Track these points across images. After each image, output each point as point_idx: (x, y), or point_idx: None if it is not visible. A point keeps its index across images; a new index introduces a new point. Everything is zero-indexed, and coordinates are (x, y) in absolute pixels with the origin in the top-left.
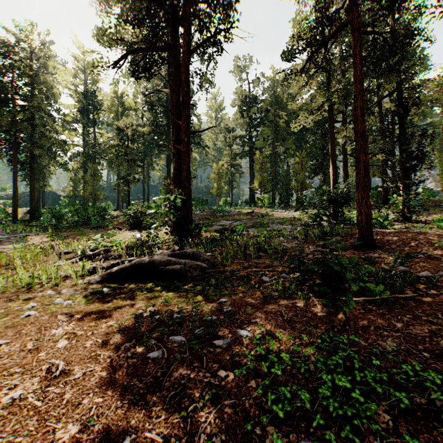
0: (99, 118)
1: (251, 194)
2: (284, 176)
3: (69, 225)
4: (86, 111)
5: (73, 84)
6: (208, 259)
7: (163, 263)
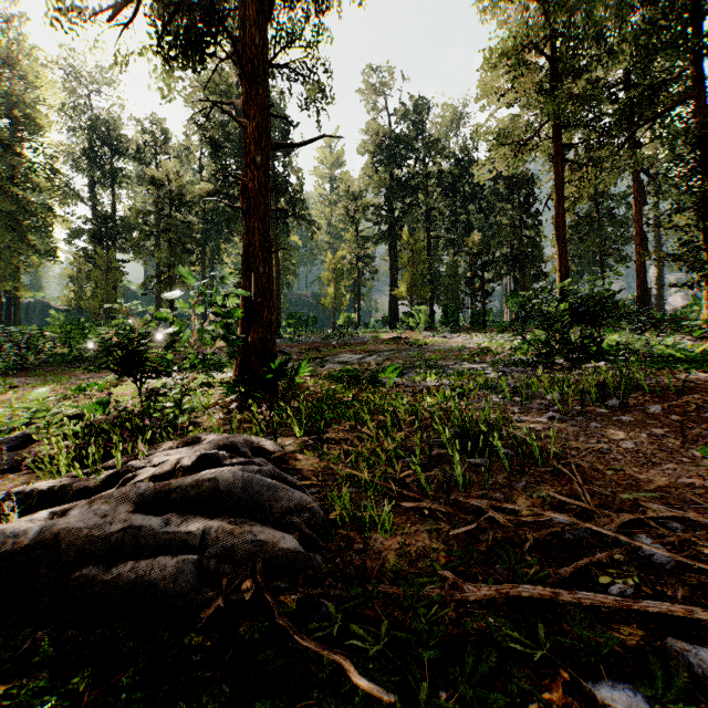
0: (122, 170)
1: (393, 308)
2: (450, 275)
3: (50, 361)
4: (97, 155)
5: (74, 106)
6: (303, 507)
7: (104, 545)
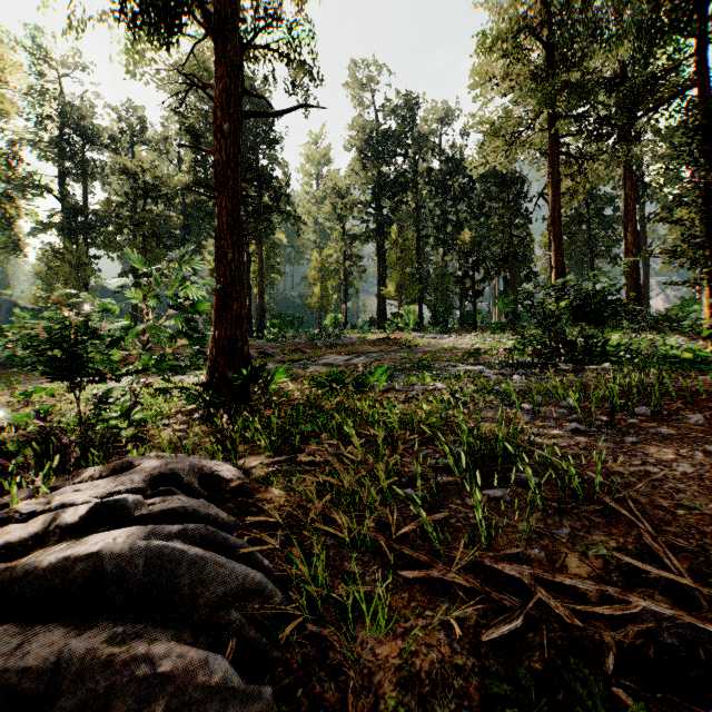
0: (95, 161)
1: (381, 308)
2: (440, 275)
3: (8, 364)
4: (68, 144)
5: (42, 91)
6: (248, 591)
7: None
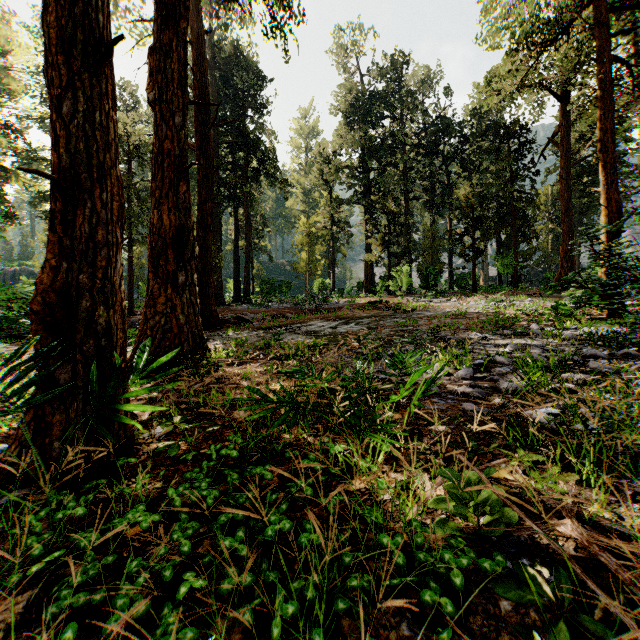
0: None
1: (369, 272)
2: (430, 238)
3: None
4: None
5: None
6: None
7: None
